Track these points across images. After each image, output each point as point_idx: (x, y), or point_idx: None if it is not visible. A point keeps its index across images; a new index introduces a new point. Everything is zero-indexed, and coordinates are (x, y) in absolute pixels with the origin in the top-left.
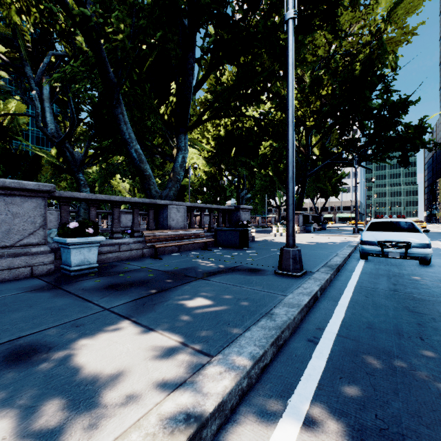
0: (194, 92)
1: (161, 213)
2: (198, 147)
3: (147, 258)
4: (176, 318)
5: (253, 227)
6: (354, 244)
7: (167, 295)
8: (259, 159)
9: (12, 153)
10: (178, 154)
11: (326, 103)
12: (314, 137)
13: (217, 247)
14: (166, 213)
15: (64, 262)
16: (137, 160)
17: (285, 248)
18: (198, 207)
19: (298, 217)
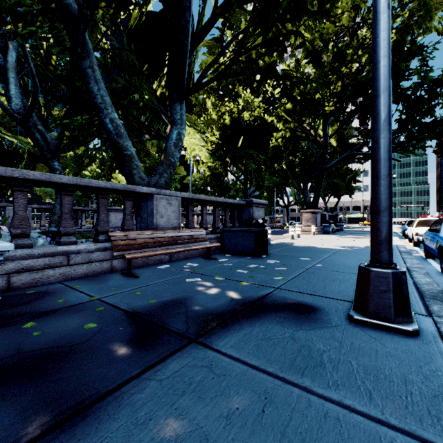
0: (193, 45)
1: (145, 207)
2: (201, 139)
3: (116, 275)
4: None
5: (268, 227)
6: (407, 250)
7: None
8: (269, 151)
9: (4, 149)
10: (172, 130)
11: (350, 83)
12: (330, 127)
13: (224, 253)
14: (151, 206)
15: None
16: (113, 133)
17: (375, 268)
18: (198, 200)
19: (315, 216)
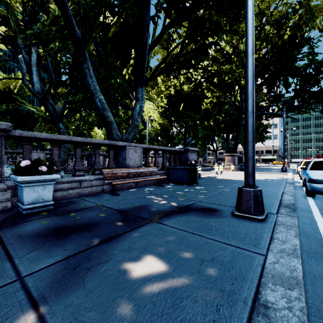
0: (150, 50)
1: (120, 154)
2: (154, 104)
3: (106, 194)
4: (109, 308)
5: (199, 166)
6: (291, 182)
7: (111, 249)
8: (202, 112)
9: (20, 112)
10: (136, 104)
11: (258, 64)
12: None
13: (169, 183)
14: (124, 153)
15: (19, 200)
16: (101, 108)
17: (245, 188)
18: (152, 149)
19: (234, 158)
